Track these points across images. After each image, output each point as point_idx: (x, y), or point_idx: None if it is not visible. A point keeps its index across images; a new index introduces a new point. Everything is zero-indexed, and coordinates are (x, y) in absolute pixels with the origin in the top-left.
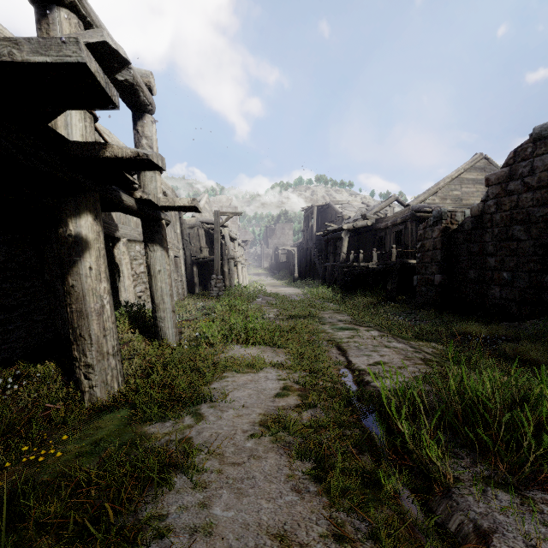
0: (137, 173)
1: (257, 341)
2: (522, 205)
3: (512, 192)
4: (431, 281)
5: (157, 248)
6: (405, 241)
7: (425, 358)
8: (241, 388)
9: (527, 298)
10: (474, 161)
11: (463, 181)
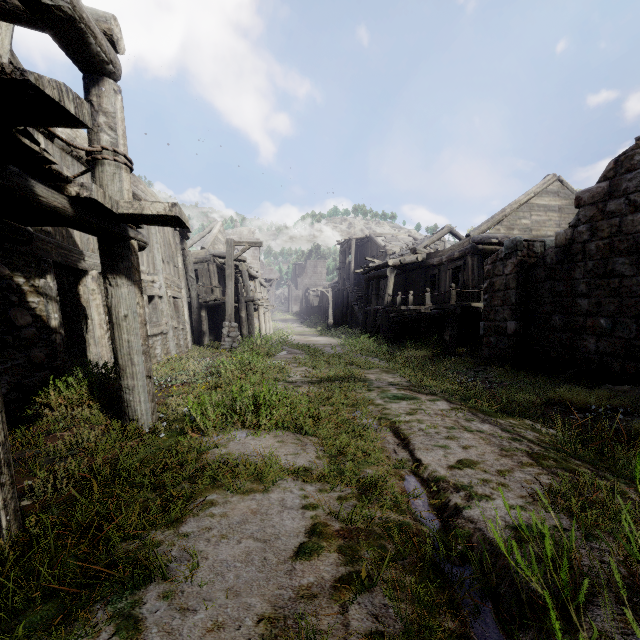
0: (91, 167)
1: (272, 425)
2: (627, 230)
3: (612, 213)
4: (503, 329)
5: (123, 282)
6: (464, 279)
7: (533, 452)
8: (231, 535)
9: (634, 352)
10: (546, 183)
11: (533, 208)
